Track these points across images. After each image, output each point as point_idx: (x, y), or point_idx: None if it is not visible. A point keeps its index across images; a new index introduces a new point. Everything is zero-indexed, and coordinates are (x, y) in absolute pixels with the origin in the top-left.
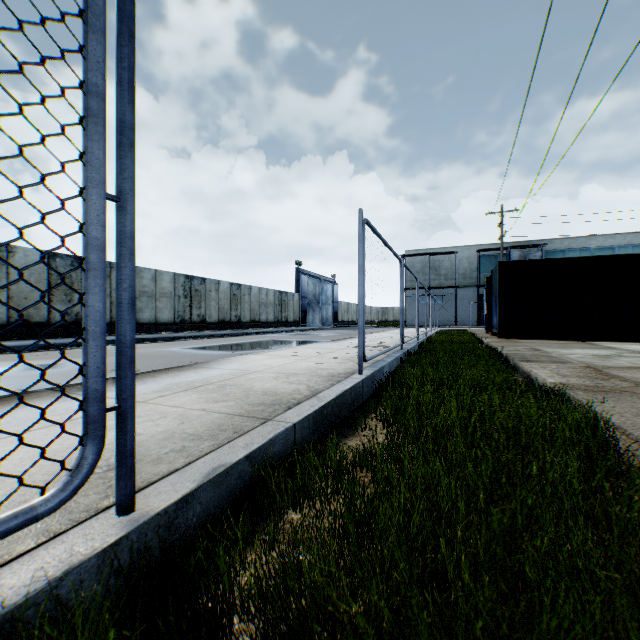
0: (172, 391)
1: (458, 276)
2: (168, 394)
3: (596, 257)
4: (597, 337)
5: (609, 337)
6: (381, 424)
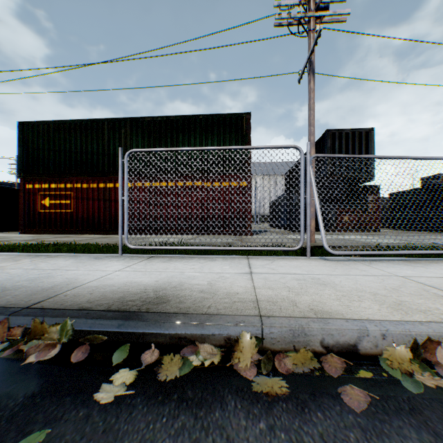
0: None
1: None
2: None
3: None
4: None
5: None
6: None
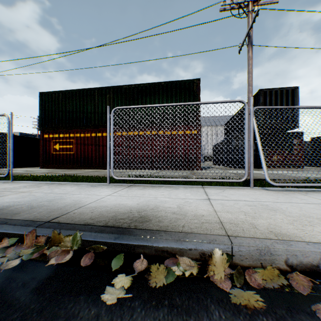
0: (3, 192)
1: None
2: (11, 191)
3: None
4: None
5: None
6: None
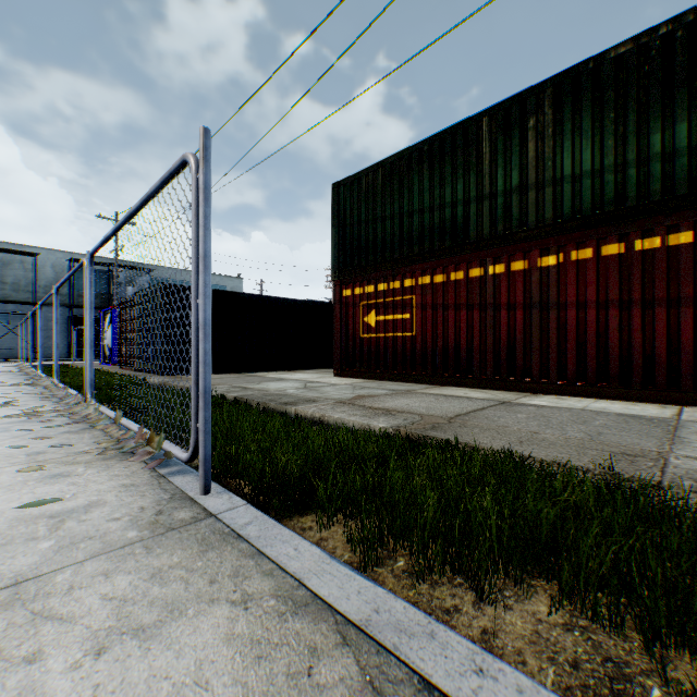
0: None
1: (39, 289)
2: None
3: (247, 294)
4: (248, 368)
5: (256, 368)
6: (424, 585)
